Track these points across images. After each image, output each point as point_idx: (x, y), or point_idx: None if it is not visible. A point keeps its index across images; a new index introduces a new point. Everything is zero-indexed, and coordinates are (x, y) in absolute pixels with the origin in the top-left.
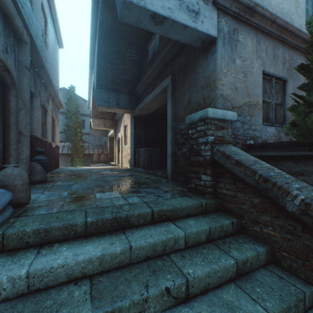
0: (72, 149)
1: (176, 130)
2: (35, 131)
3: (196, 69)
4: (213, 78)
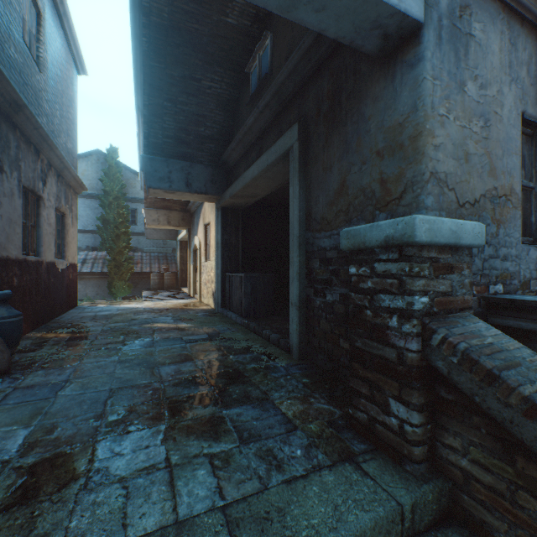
0: (110, 265)
1: (309, 248)
2: (2, 246)
3: (361, 108)
4: (411, 129)
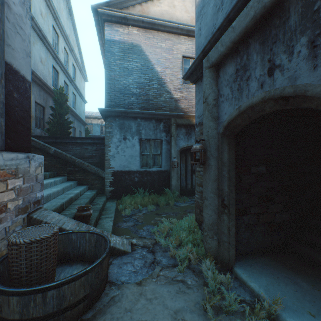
0: None
1: None
2: None
3: None
4: None
